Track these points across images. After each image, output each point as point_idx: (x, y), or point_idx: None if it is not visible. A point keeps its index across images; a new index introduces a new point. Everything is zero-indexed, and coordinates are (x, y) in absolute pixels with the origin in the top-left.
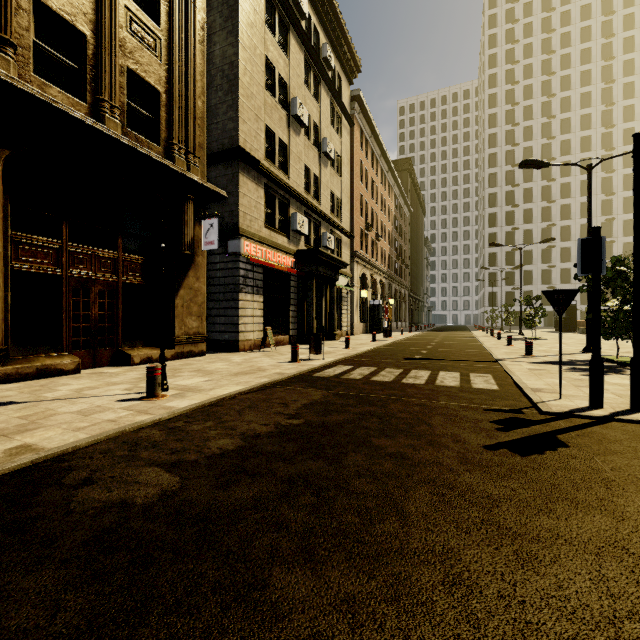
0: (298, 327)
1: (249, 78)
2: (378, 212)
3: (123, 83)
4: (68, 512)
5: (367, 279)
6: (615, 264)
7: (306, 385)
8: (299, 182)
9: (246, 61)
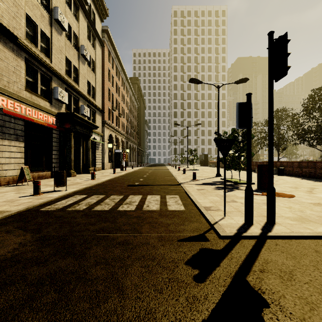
0: (59, 165)
1: None
2: (120, 101)
3: None
4: None
5: (113, 138)
6: (233, 132)
7: (16, 226)
8: (61, 67)
9: None
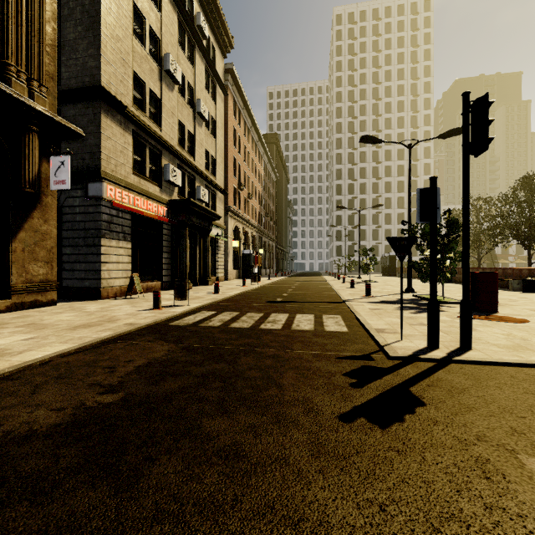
0: (171, 273)
1: (114, 19)
2: (250, 175)
3: None
4: None
5: (240, 231)
6: None
7: (155, 337)
8: (172, 135)
9: (110, 1)
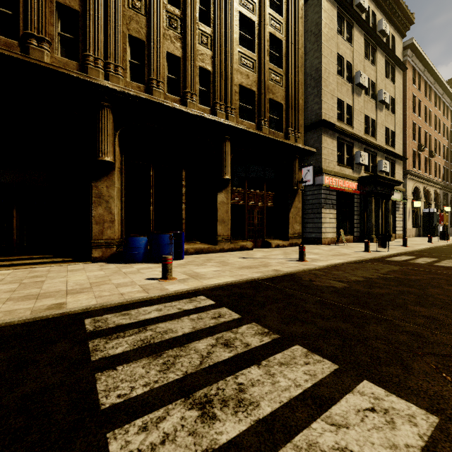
0: (360, 230)
1: (327, 73)
2: (431, 132)
3: (268, 107)
4: (316, 285)
5: (419, 191)
6: None
7: (384, 263)
8: (360, 129)
9: (326, 64)
